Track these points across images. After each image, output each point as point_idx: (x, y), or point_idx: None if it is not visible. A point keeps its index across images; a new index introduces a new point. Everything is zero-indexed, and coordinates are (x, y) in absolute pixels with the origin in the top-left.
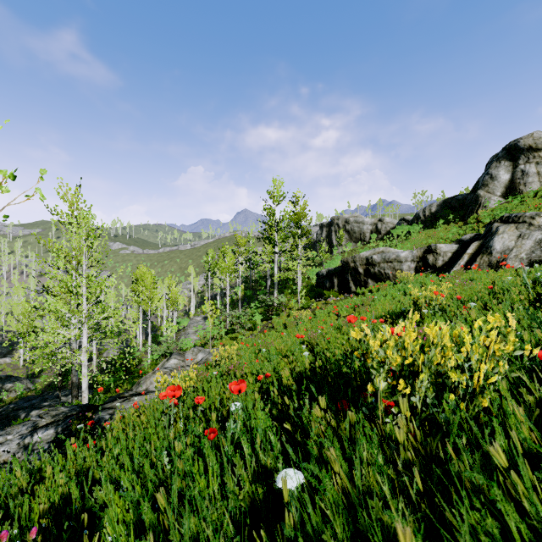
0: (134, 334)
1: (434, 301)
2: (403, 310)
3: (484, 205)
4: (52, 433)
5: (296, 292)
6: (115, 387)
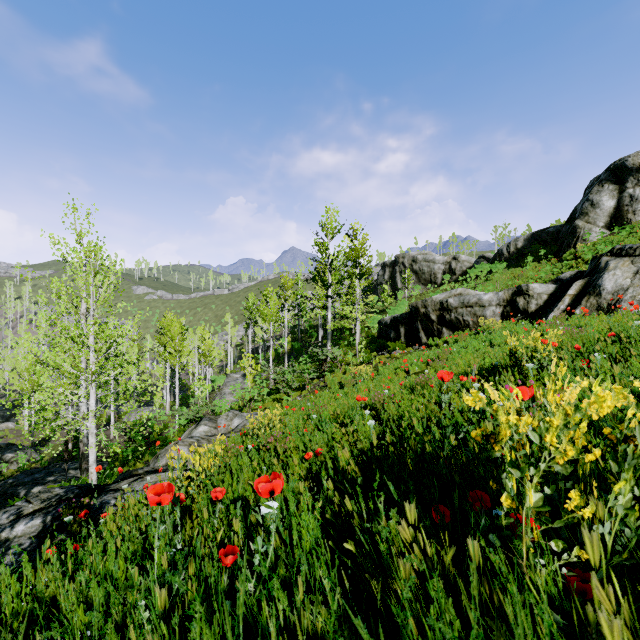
0: (160, 394)
1: (538, 352)
2: (495, 365)
3: (584, 238)
4: (39, 524)
5: (354, 344)
6: (135, 459)
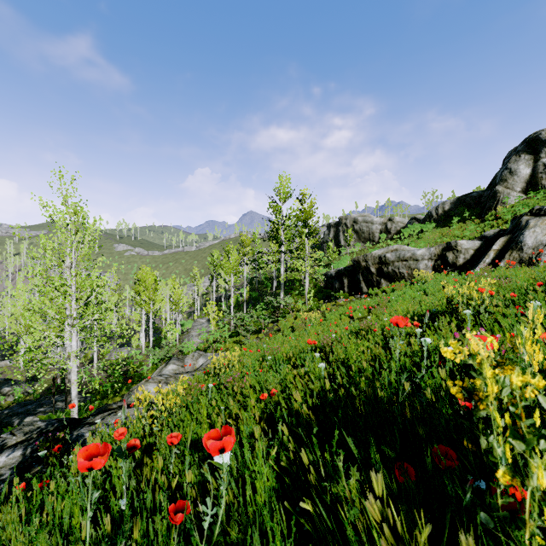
0: (137, 336)
1: (474, 300)
2: (433, 311)
3: (503, 201)
4: (19, 455)
5: (303, 294)
6: (114, 392)
